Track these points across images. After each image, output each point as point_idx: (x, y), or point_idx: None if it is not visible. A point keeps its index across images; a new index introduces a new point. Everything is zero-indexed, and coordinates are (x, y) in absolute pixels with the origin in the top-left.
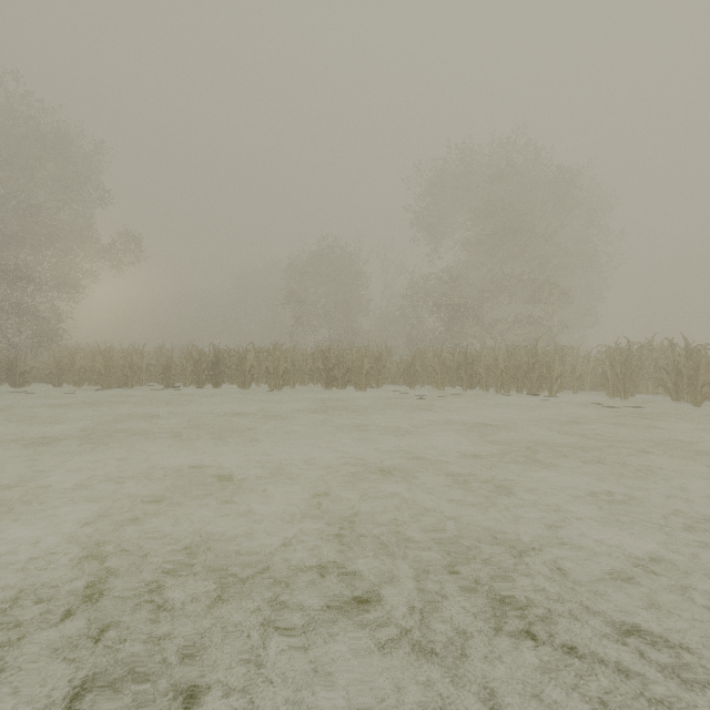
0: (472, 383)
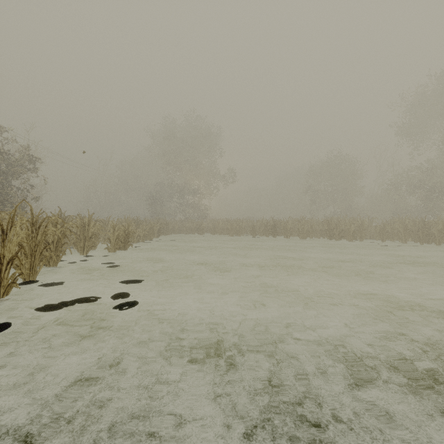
0: (427, 240)
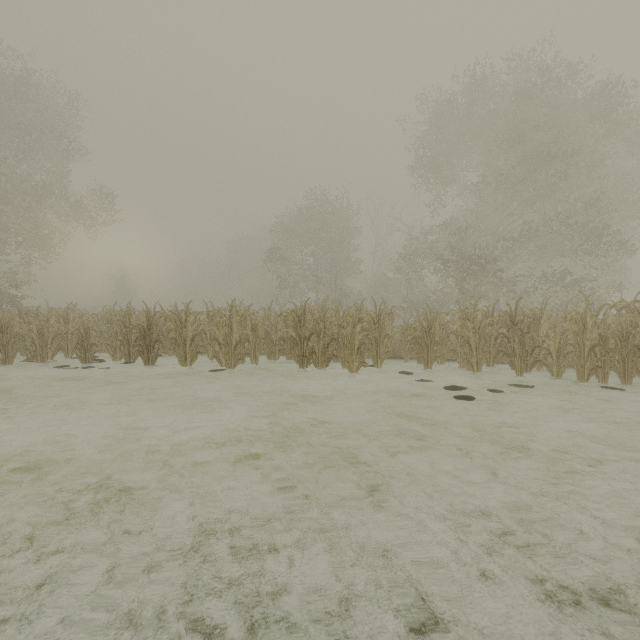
0: (529, 362)
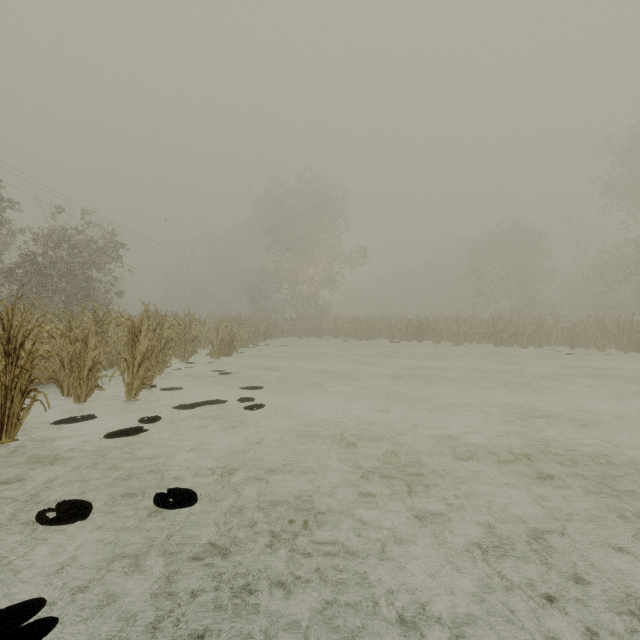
0: (635, 347)
